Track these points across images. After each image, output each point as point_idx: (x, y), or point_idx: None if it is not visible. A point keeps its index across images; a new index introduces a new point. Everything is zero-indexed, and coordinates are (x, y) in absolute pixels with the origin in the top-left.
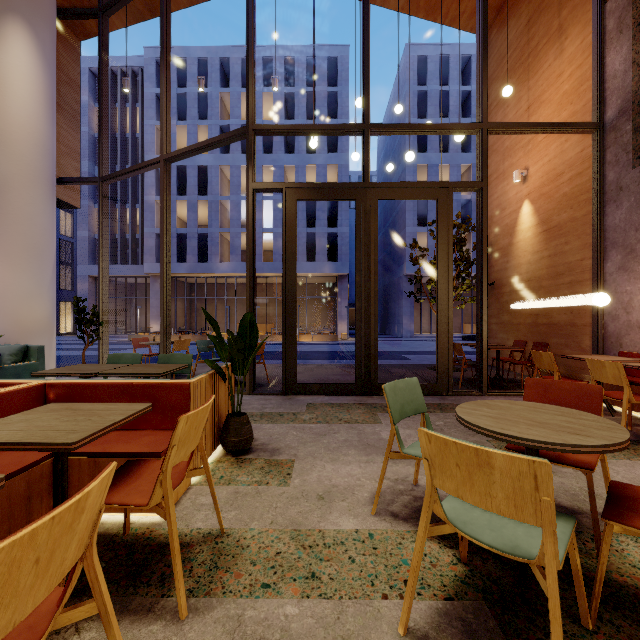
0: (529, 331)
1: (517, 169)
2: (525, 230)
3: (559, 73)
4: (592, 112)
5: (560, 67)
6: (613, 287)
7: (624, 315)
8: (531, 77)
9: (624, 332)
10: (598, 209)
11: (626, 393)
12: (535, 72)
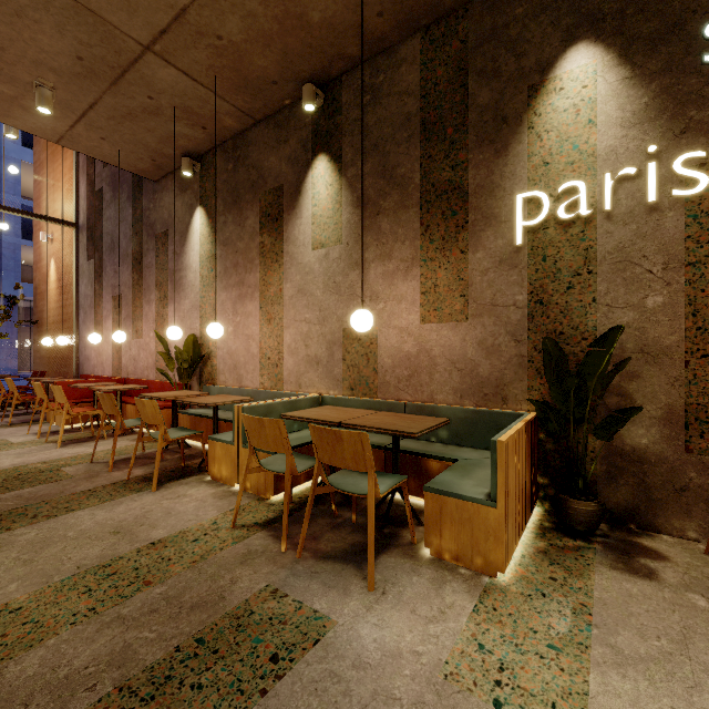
0: (54, 363)
1: (44, 231)
2: (53, 282)
3: (65, 173)
4: (74, 214)
5: (66, 169)
6: (82, 333)
7: (85, 351)
8: (55, 162)
9: (85, 362)
10: (76, 281)
11: (16, 395)
12: (57, 160)
